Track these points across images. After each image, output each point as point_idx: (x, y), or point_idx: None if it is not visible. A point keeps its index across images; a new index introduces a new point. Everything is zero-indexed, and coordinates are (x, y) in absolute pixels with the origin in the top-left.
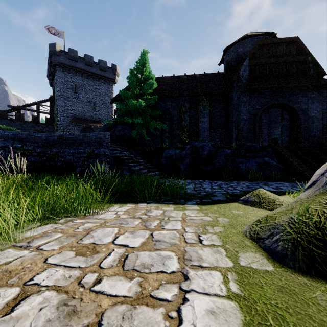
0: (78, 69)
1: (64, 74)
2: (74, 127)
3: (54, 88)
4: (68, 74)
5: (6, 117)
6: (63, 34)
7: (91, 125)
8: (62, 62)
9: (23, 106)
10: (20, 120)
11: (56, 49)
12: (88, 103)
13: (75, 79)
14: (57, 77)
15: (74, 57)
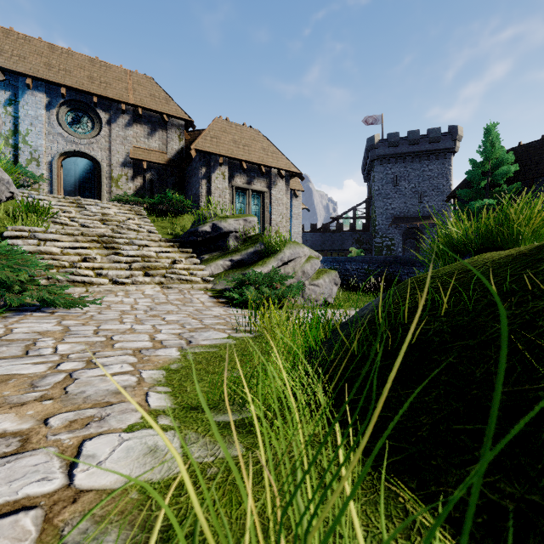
0: (399, 154)
1: (383, 168)
2: (395, 231)
3: (370, 186)
4: (387, 166)
5: (328, 230)
6: (380, 119)
7: (416, 225)
8: (380, 154)
9: (341, 215)
10: (339, 230)
11: (375, 142)
12: (412, 195)
13: (395, 169)
14: (375, 174)
15: (395, 142)
